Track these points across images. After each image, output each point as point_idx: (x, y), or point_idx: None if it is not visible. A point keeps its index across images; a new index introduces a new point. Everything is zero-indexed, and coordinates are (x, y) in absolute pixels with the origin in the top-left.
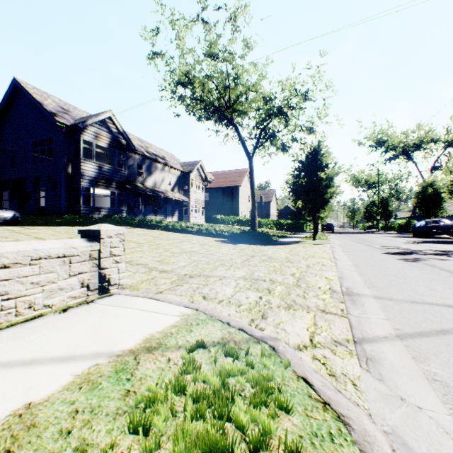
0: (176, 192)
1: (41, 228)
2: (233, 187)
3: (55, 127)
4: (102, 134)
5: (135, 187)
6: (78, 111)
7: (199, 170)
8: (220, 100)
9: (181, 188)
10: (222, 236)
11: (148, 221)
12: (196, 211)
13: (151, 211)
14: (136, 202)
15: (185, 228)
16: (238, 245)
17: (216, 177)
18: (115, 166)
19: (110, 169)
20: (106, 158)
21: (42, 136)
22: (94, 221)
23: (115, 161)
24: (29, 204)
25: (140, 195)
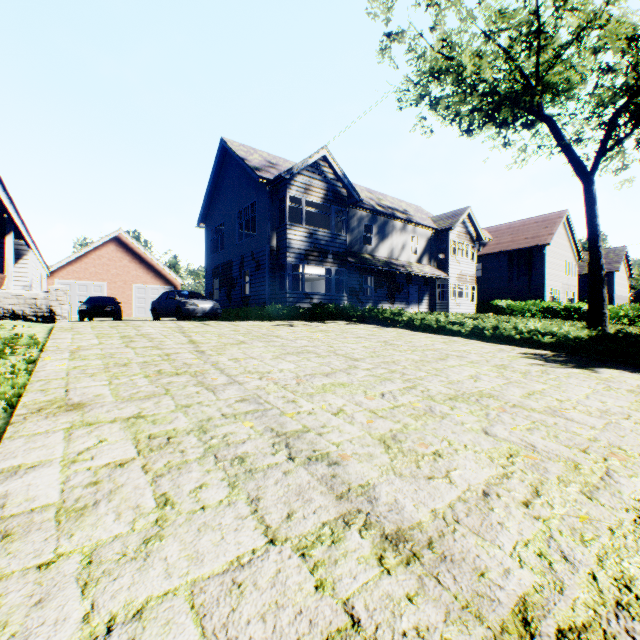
0: (425, 265)
1: (222, 324)
2: (532, 248)
3: (258, 187)
4: (313, 185)
5: (360, 260)
6: (288, 164)
7: (466, 223)
8: (515, 71)
9: (433, 257)
10: (534, 344)
11: (377, 313)
12: (459, 294)
13: (384, 296)
14: (363, 283)
15: (444, 324)
16: (603, 372)
17: (494, 235)
18: (332, 230)
19: (324, 235)
20: (325, 226)
21: (246, 204)
22: (301, 314)
23: (331, 223)
24: (235, 292)
25: (368, 273)
